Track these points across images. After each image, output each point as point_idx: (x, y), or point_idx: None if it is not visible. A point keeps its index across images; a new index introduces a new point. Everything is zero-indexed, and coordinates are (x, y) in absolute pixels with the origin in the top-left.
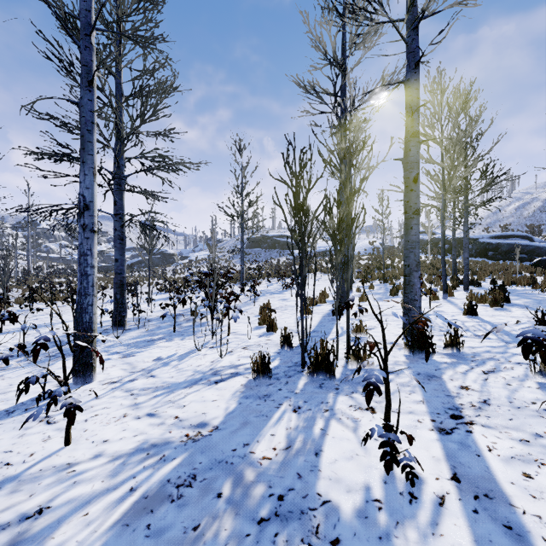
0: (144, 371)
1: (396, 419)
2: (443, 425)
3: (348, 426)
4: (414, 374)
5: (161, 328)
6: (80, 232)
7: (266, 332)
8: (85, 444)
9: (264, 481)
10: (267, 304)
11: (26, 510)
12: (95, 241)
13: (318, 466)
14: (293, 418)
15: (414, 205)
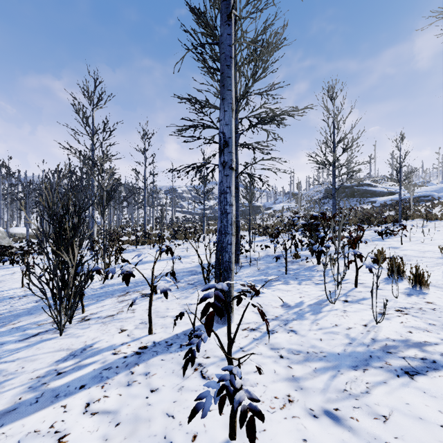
0: (279, 320)
1: None
2: None
3: None
4: None
5: (270, 268)
6: (220, 170)
7: (410, 289)
8: None
9: None
10: (380, 251)
11: None
12: (233, 178)
13: None
14: None
15: None
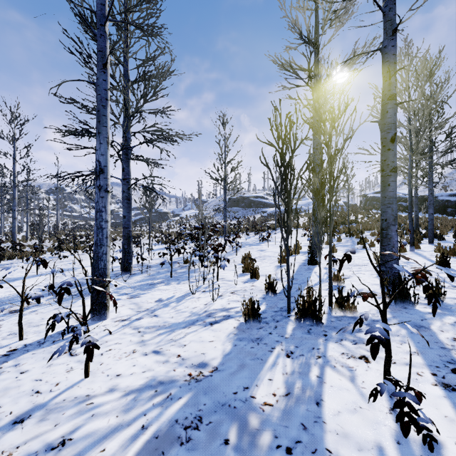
0: (148, 311)
1: (393, 370)
2: (446, 380)
3: (344, 374)
4: (400, 324)
5: (160, 274)
6: (96, 192)
7: (250, 279)
8: (101, 377)
9: (268, 430)
10: (248, 254)
11: (51, 440)
12: (109, 199)
13: (322, 417)
14: (287, 363)
15: (391, 163)
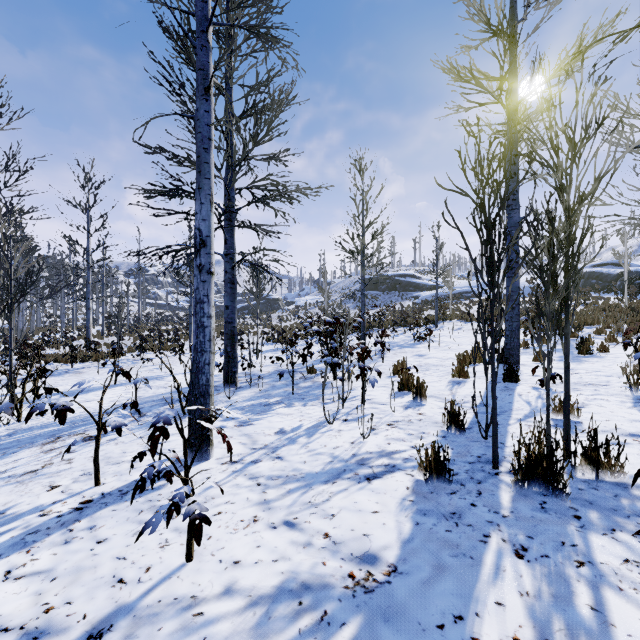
0: (267, 449)
1: None
2: None
3: None
4: None
5: (276, 388)
6: (196, 274)
7: (412, 401)
8: (211, 562)
9: None
10: (402, 361)
11: None
12: (212, 284)
13: None
14: (522, 570)
15: None
